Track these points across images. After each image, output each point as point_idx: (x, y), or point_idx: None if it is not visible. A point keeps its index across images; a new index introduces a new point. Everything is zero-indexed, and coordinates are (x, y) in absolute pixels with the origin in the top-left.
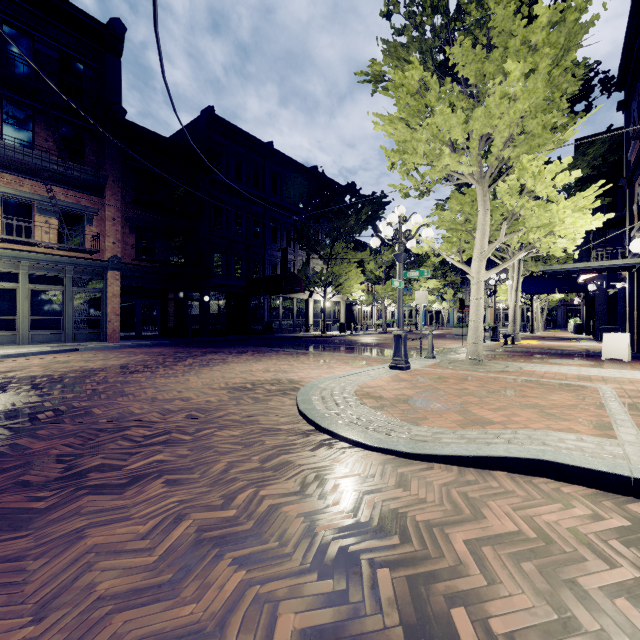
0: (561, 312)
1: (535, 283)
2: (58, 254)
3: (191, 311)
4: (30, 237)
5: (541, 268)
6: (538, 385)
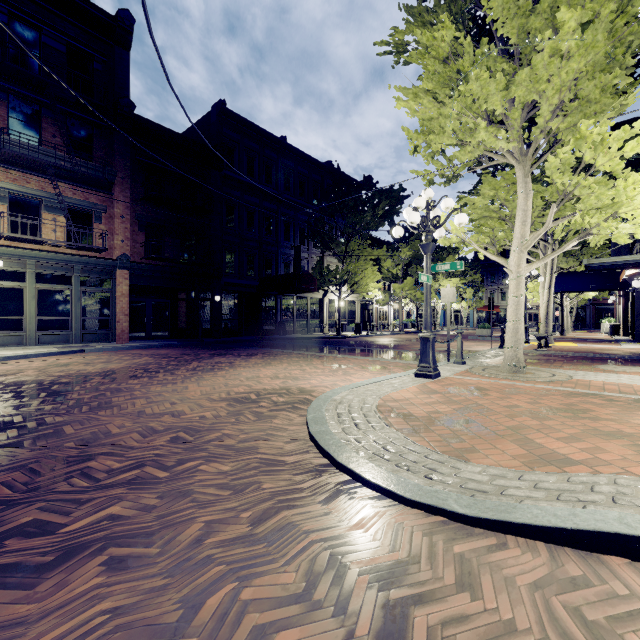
0: (590, 312)
1: (566, 280)
2: (65, 252)
3: (202, 311)
4: (37, 235)
5: (585, 262)
6: (605, 401)
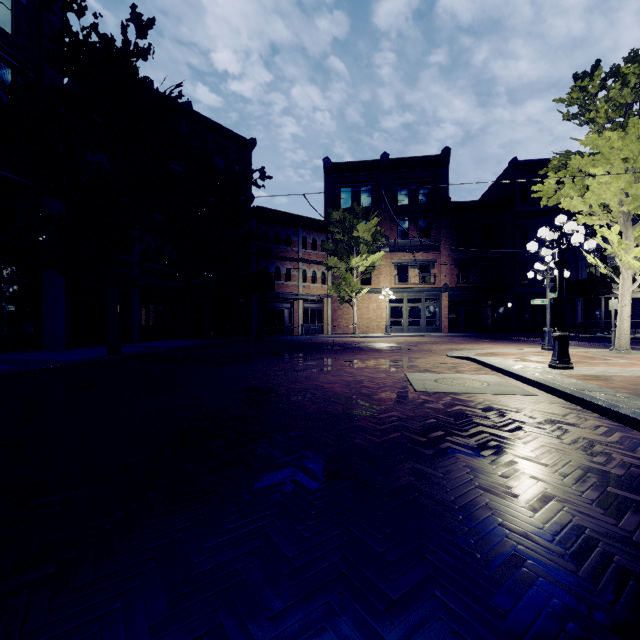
0: None
1: None
2: (418, 287)
3: (497, 314)
4: (407, 280)
5: None
6: (587, 358)
